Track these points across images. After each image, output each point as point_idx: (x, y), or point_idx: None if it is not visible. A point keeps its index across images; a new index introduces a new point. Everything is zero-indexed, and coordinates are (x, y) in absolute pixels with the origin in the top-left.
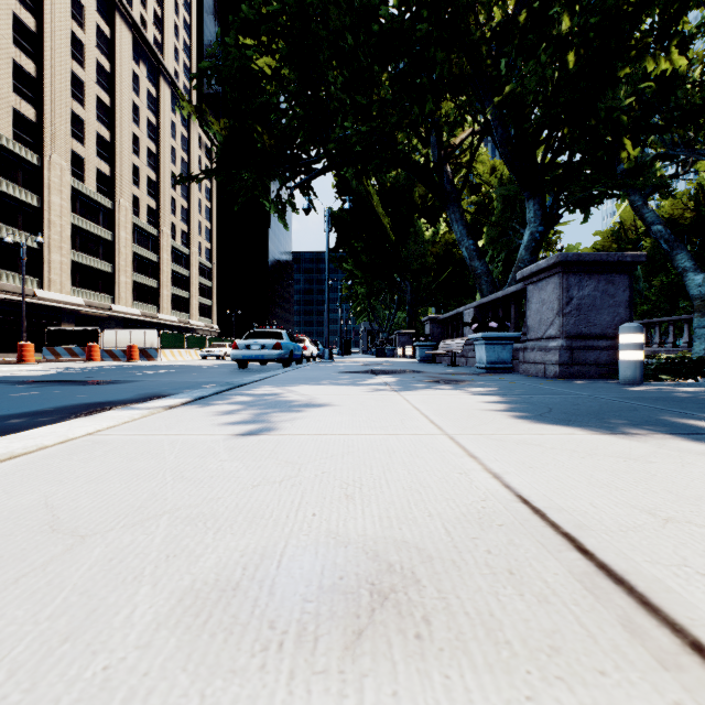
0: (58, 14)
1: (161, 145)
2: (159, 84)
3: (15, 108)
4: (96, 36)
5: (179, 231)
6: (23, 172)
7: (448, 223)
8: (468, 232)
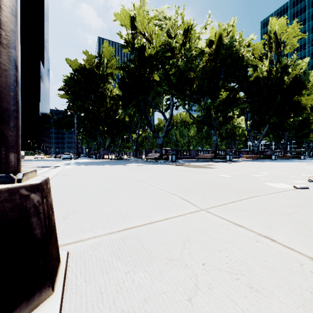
0: None
1: None
2: None
3: None
4: None
5: None
6: None
7: None
8: (102, 139)
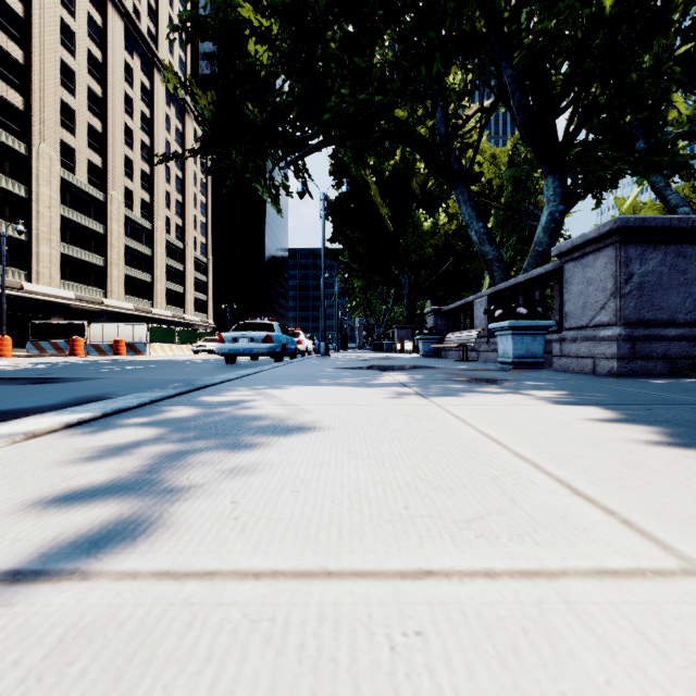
0: (47, 1)
1: (155, 138)
2: (153, 76)
3: (2, 95)
4: (87, 25)
5: (173, 225)
6: (10, 161)
7: (448, 213)
8: (478, 215)
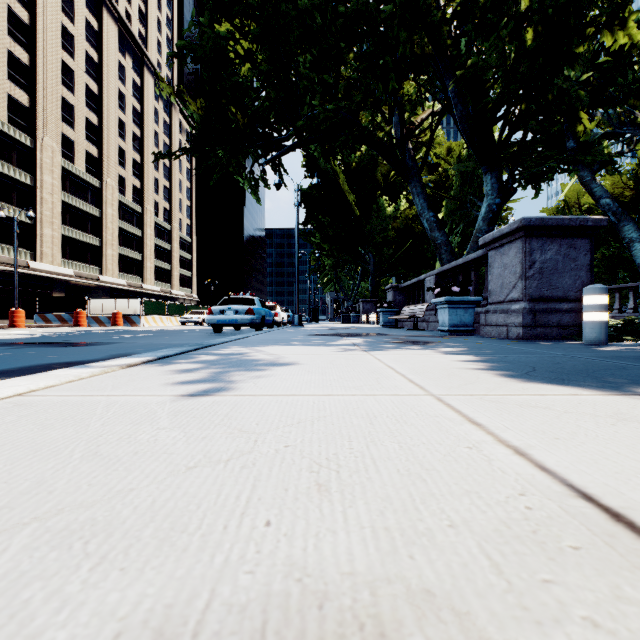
0: (50, 9)
1: (145, 130)
2: (143, 74)
3: (10, 94)
4: (85, 29)
5: (161, 209)
6: (17, 153)
7: (408, 199)
8: (429, 205)
